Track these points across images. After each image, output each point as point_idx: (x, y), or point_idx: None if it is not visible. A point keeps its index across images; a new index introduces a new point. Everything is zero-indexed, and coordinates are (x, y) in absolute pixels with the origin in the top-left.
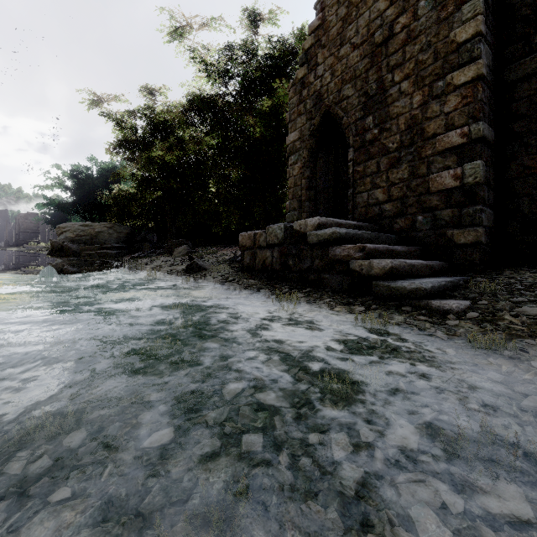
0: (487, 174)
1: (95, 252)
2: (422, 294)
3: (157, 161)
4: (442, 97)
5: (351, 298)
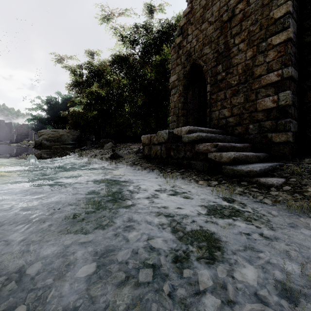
0: (293, 99)
1: (59, 146)
2: (254, 174)
3: (94, 94)
4: (265, 52)
5: (209, 176)
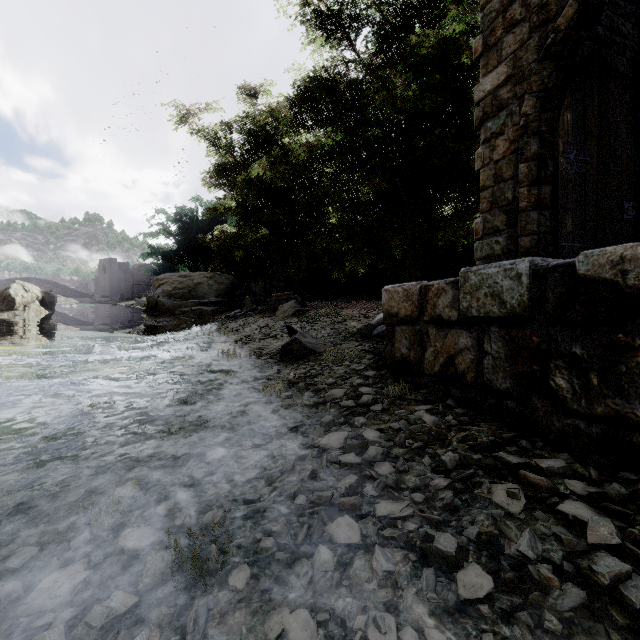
0: None
1: (189, 309)
2: None
3: (257, 185)
4: None
5: None
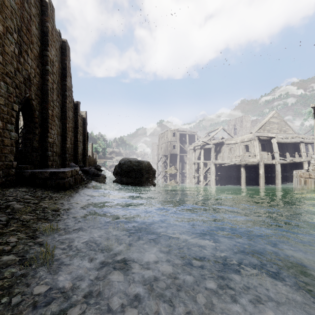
0: None
1: None
2: None
3: None
4: None
5: None
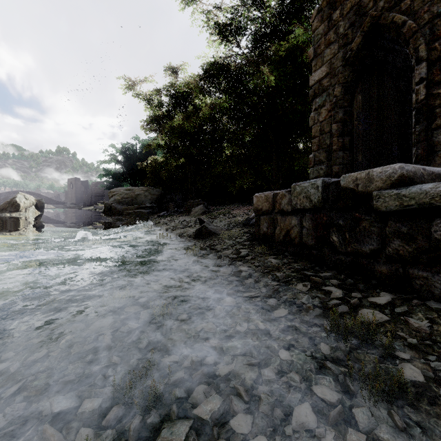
0: None
1: (133, 211)
2: None
3: (178, 130)
4: None
5: None
